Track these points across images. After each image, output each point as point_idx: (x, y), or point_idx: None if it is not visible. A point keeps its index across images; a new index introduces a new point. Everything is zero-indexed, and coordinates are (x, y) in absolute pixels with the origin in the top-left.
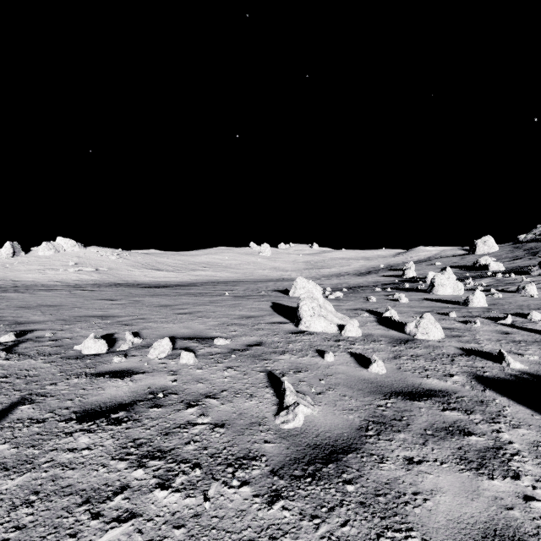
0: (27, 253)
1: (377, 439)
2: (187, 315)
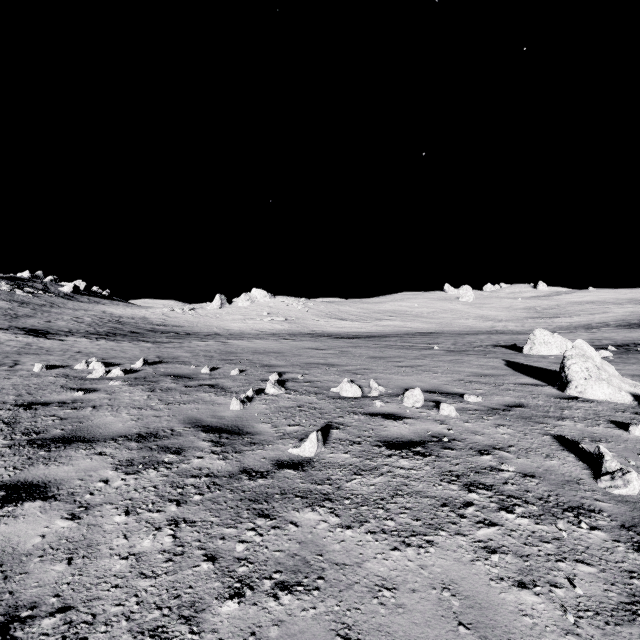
0: (230, 304)
1: None
2: (409, 369)
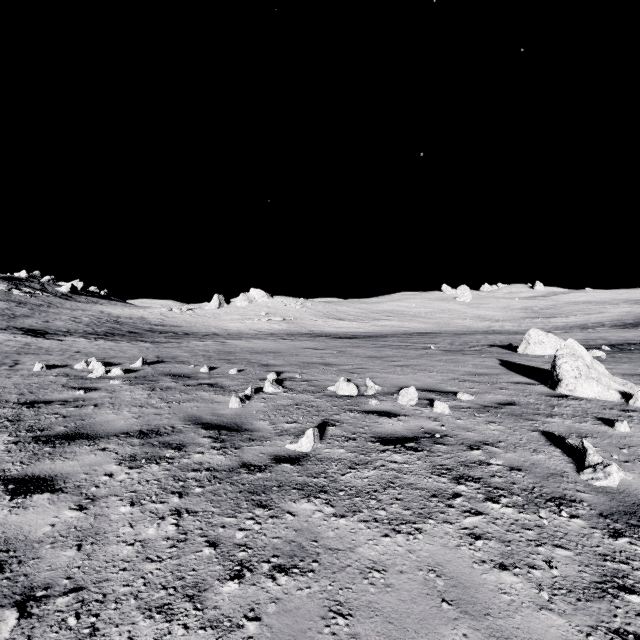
0: (228, 304)
1: None
2: (405, 368)
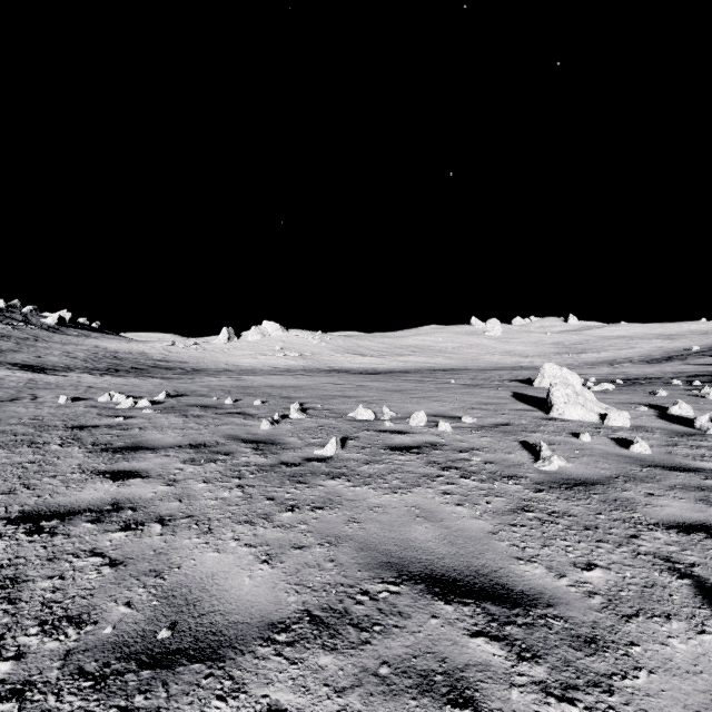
0: (239, 338)
1: (624, 483)
2: (422, 399)
